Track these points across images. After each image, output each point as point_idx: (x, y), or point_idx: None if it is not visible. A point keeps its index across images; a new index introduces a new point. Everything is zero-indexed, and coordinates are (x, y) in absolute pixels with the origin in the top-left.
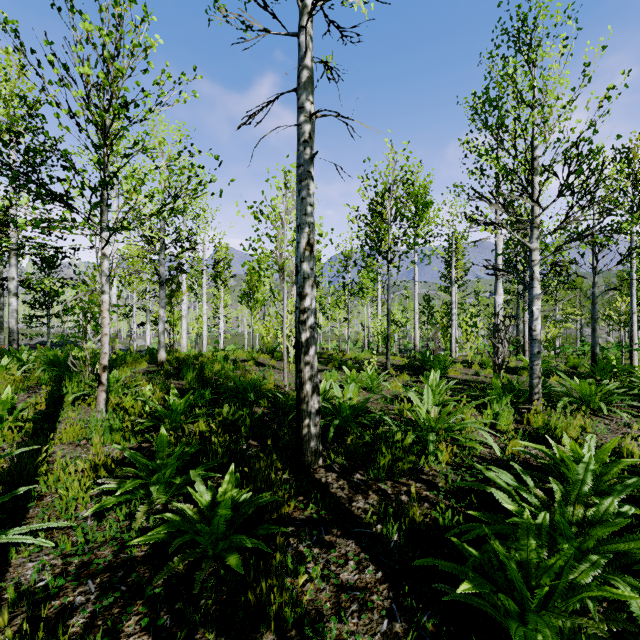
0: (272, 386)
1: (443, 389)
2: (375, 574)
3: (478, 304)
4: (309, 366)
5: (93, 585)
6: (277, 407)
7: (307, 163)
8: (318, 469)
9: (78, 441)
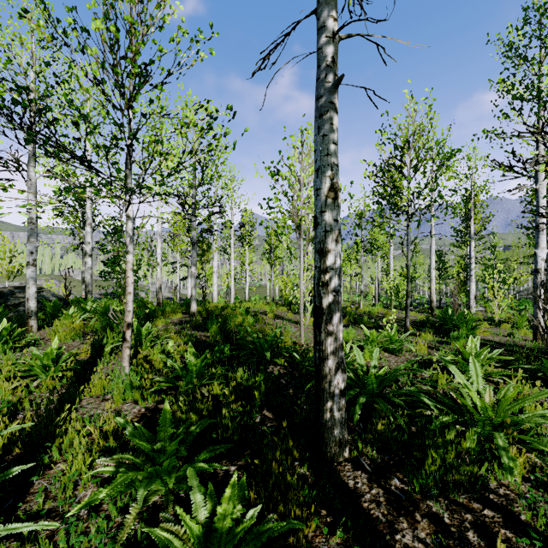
0: (289, 342)
1: (486, 359)
2: None
3: (494, 258)
4: (332, 337)
5: None
6: (293, 367)
7: (329, 93)
8: (343, 464)
9: (102, 397)
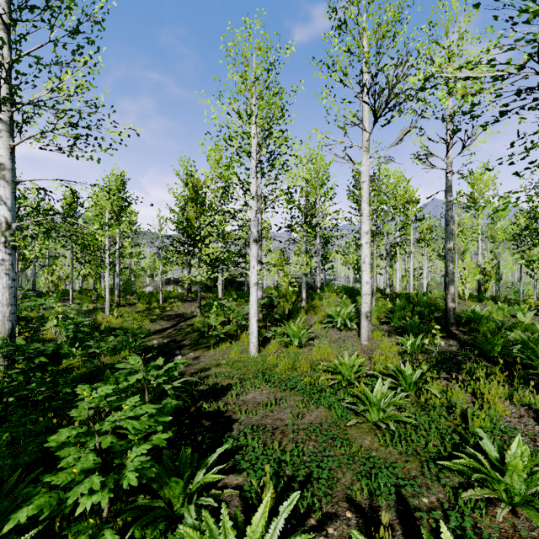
0: None
1: None
2: (457, 344)
3: None
4: (449, 292)
5: (384, 331)
6: None
7: (448, 219)
8: (453, 329)
9: None
